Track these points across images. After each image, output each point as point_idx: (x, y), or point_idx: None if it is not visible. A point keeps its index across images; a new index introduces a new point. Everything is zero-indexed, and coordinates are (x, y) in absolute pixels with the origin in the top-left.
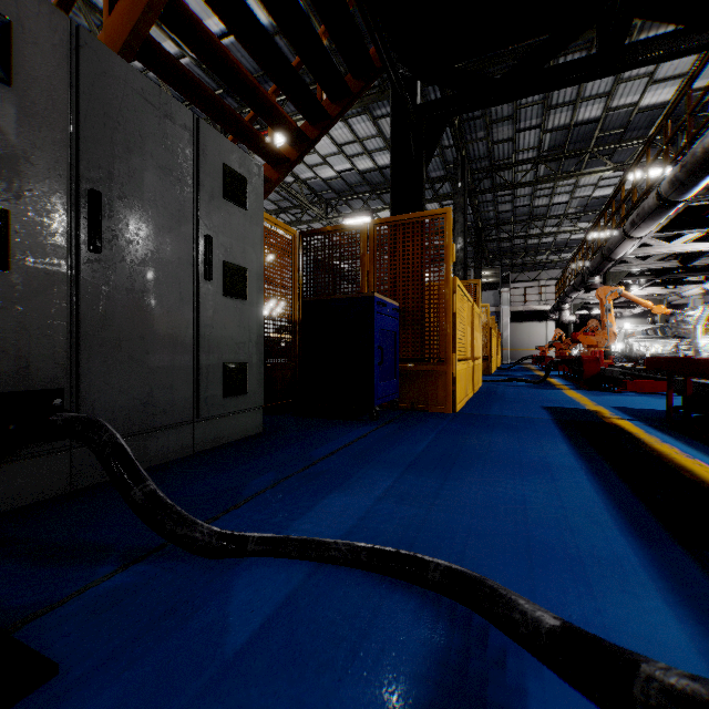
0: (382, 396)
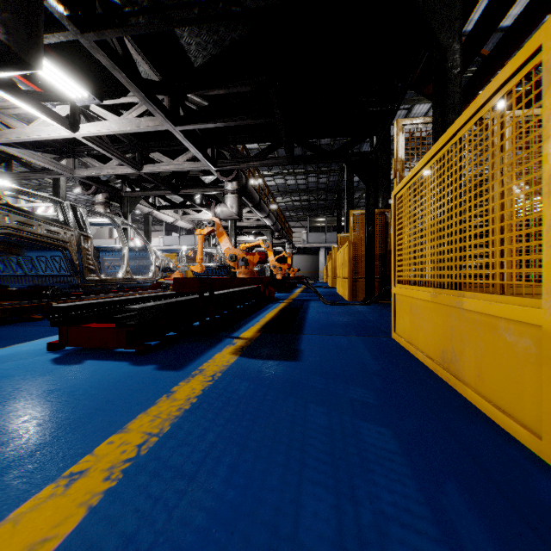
0: None
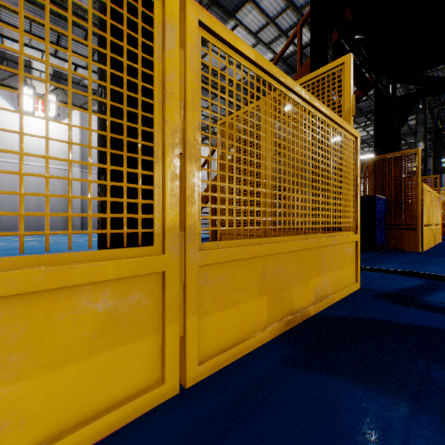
0: (379, 241)
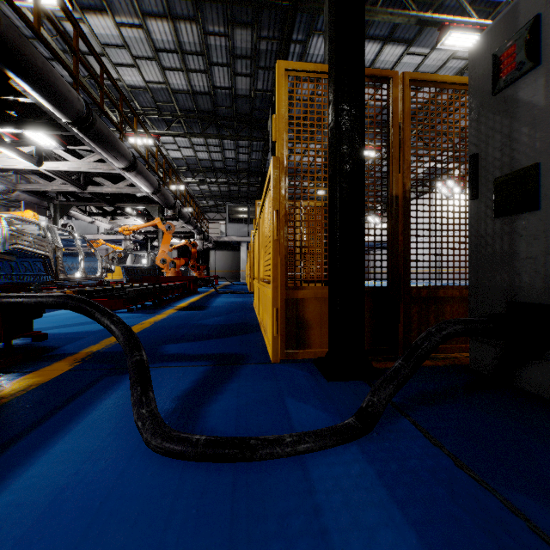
0: None
